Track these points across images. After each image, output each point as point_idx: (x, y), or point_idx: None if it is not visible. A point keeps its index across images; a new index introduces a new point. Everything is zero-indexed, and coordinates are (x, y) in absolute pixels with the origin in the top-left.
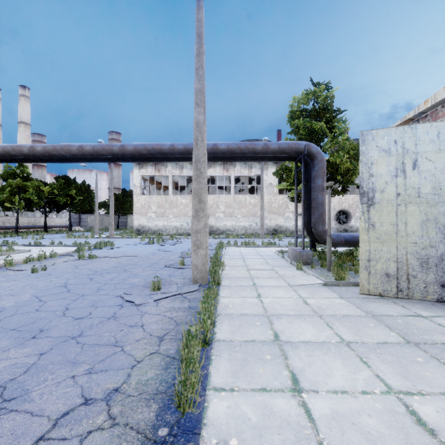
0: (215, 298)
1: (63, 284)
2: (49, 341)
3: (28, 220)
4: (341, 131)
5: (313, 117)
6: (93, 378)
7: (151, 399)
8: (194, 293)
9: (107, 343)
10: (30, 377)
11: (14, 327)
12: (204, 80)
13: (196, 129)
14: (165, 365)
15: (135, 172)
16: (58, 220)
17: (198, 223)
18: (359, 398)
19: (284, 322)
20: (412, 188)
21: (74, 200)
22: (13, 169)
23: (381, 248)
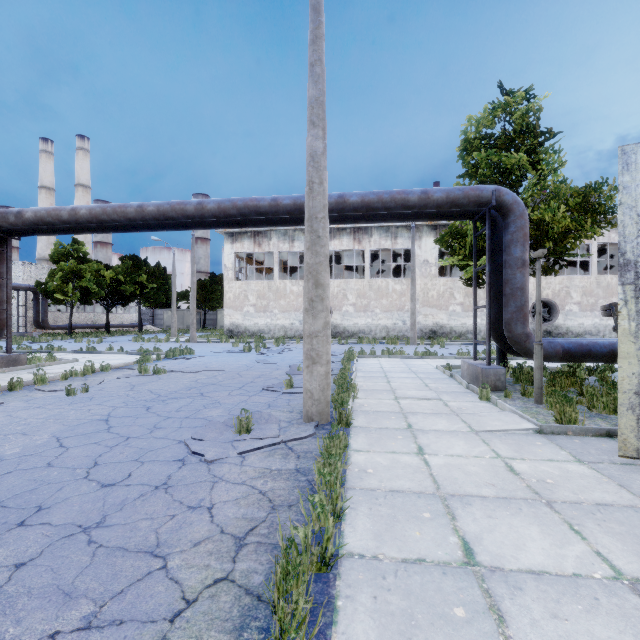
0: (342, 453)
1: (105, 415)
2: (43, 535)
3: (86, 316)
4: (552, 167)
5: (504, 146)
6: None
7: None
8: (306, 441)
9: (140, 546)
10: None
11: None
12: (324, 82)
13: (310, 165)
14: (239, 618)
15: (227, 247)
16: (125, 317)
17: (314, 321)
18: None
19: (479, 516)
20: None
21: (144, 289)
22: (66, 247)
23: None
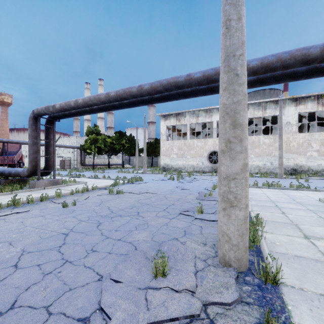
0: None
1: (69, 229)
2: None
3: (101, 160)
4: None
5: None
6: None
7: None
8: (230, 309)
9: None
10: None
11: None
12: None
13: (227, 3)
14: None
15: (162, 123)
16: (117, 160)
17: (231, 163)
18: None
19: None
20: None
21: (124, 147)
22: (92, 128)
23: None
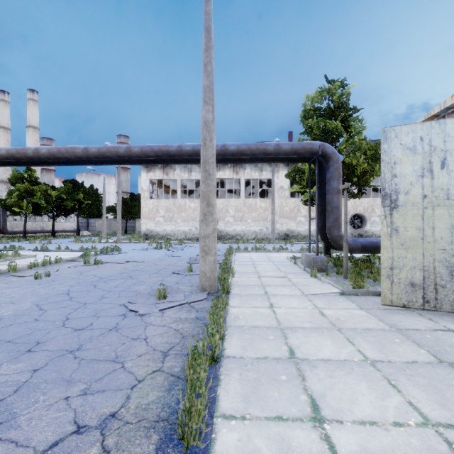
0: (224, 308)
1: (66, 291)
2: (45, 356)
3: (36, 224)
4: (358, 130)
5: (328, 116)
6: (88, 400)
7: (152, 428)
8: (202, 302)
9: (106, 358)
10: (20, 397)
11: (10, 339)
12: (213, 76)
13: (204, 128)
14: (168, 385)
15: (143, 175)
16: (66, 225)
17: (206, 228)
18: (391, 431)
19: (300, 337)
20: (440, 190)
21: (81, 204)
22: (21, 173)
23: (405, 255)
